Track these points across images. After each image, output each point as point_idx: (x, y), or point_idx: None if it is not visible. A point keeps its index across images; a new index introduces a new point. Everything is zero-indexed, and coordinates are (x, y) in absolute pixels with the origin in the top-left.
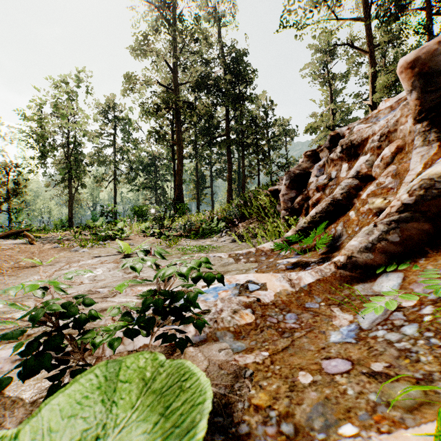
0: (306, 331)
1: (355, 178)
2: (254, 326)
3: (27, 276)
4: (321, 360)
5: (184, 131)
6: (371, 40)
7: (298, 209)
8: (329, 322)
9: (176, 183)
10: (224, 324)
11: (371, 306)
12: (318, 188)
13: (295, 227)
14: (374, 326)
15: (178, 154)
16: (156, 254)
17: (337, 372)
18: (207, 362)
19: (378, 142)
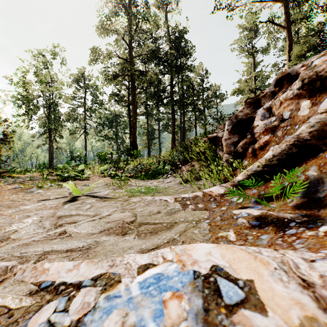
0: None
1: None
2: None
3: None
4: None
5: (137, 93)
6: (287, 18)
7: (241, 153)
8: None
9: (131, 134)
10: None
11: None
12: (266, 131)
13: (246, 171)
14: None
15: (133, 112)
16: None
17: None
18: None
19: None
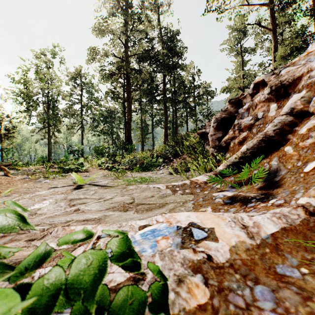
0: None
1: (289, 115)
2: (211, 312)
3: None
4: None
5: (132, 91)
6: (272, 21)
7: (224, 147)
8: None
9: (126, 130)
10: None
11: None
12: (244, 128)
13: (226, 162)
14: None
15: (127, 108)
16: None
17: None
18: None
19: None
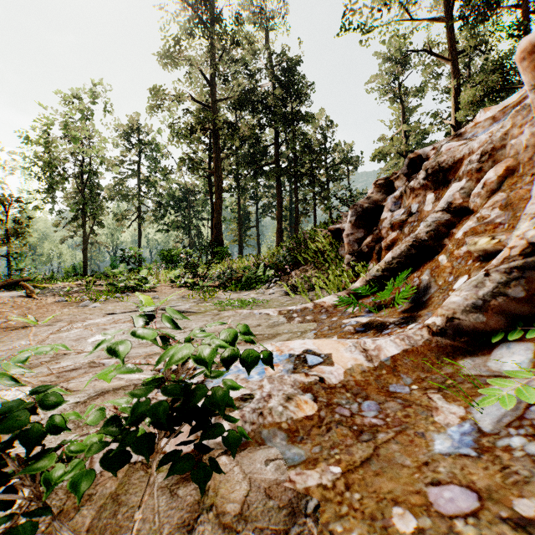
0: (395, 431)
1: (445, 212)
2: (317, 420)
3: (12, 341)
4: (425, 485)
5: (223, 158)
6: (453, 45)
7: (366, 253)
8: (429, 418)
9: (214, 222)
10: (273, 418)
11: (491, 394)
12: (394, 226)
13: (365, 276)
14: (502, 428)
15: (216, 186)
16: (164, 321)
17: (456, 512)
18: (248, 483)
19: (478, 164)
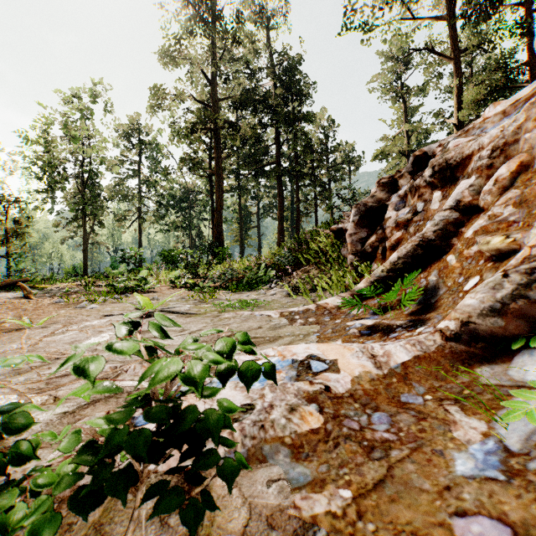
0: (410, 447)
1: (454, 210)
2: (323, 435)
3: (4, 344)
4: (449, 515)
5: (224, 157)
6: (456, 43)
7: (370, 253)
8: (447, 433)
9: (215, 222)
10: (275, 432)
11: (515, 407)
12: (399, 225)
13: (369, 277)
14: (532, 447)
15: (216, 186)
16: (151, 329)
17: None
18: (247, 509)
19: (488, 160)
